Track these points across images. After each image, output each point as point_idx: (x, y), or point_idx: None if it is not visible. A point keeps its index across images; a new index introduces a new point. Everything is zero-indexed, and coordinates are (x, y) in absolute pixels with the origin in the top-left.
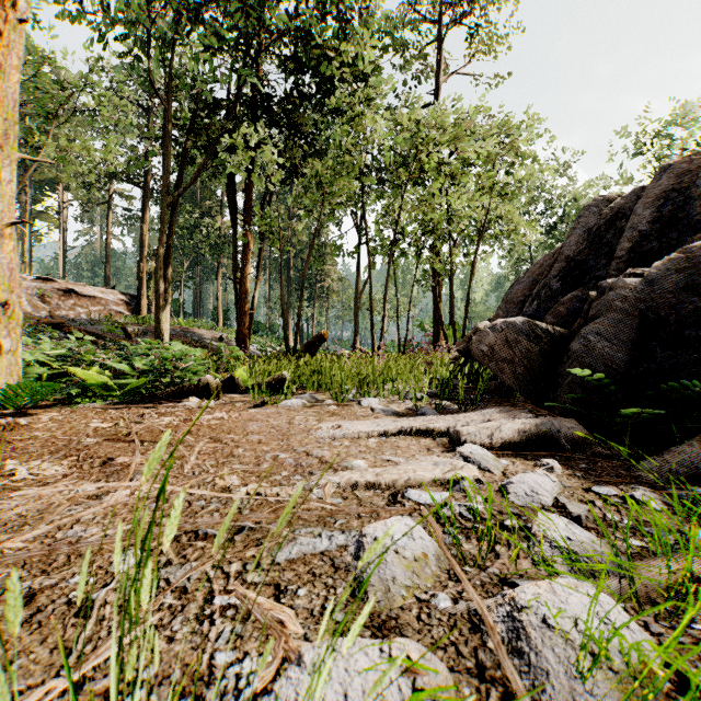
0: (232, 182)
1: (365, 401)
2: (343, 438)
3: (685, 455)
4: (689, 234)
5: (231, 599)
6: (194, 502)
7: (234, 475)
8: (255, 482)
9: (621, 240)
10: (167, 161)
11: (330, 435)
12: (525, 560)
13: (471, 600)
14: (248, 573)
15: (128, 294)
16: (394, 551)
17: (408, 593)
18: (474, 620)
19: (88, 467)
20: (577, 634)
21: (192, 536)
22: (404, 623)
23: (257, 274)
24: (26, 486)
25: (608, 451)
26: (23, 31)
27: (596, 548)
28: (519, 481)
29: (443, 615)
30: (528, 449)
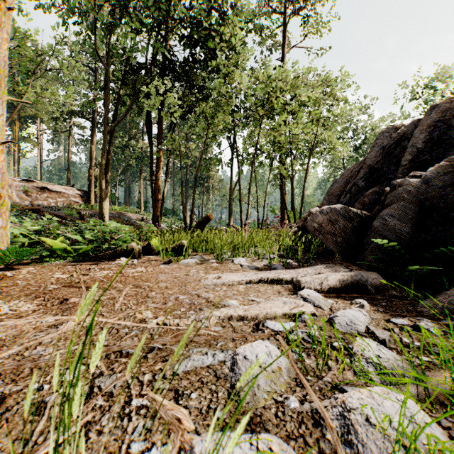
0: (150, 117)
1: (236, 260)
2: (222, 285)
3: (452, 296)
4: (451, 150)
5: (144, 401)
6: (121, 329)
7: (149, 311)
8: (163, 315)
9: (405, 154)
10: (107, 103)
11: (213, 283)
12: (348, 371)
13: (313, 402)
14: (156, 381)
15: (82, 190)
16: (258, 365)
17: (268, 396)
18: (316, 417)
19: (50, 305)
20: (392, 430)
21: (118, 354)
22: (266, 419)
23: (166, 177)
24: (7, 319)
25: (399, 294)
26: (11, 15)
27: (398, 363)
28: (342, 315)
29: (293, 412)
30: (346, 292)
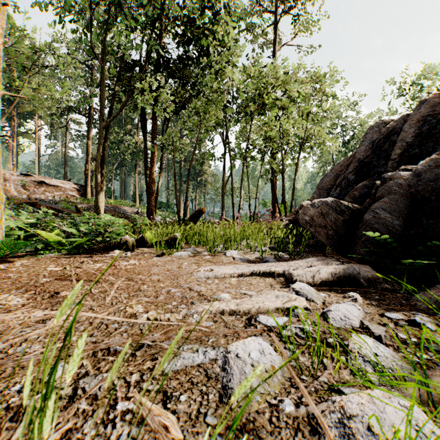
0: (144, 113)
1: (228, 252)
2: (214, 278)
3: None
4: None
5: (130, 404)
6: (110, 325)
7: (140, 305)
8: (154, 310)
9: (394, 148)
10: (102, 99)
11: (205, 276)
12: (345, 370)
13: (309, 405)
14: (144, 382)
15: (79, 184)
16: (251, 365)
17: (261, 398)
18: (312, 422)
19: (40, 299)
20: None
21: (105, 352)
22: (260, 425)
23: (160, 171)
24: None
25: (392, 287)
26: (5, 11)
27: (396, 362)
28: (335, 309)
29: (288, 417)
30: (338, 286)
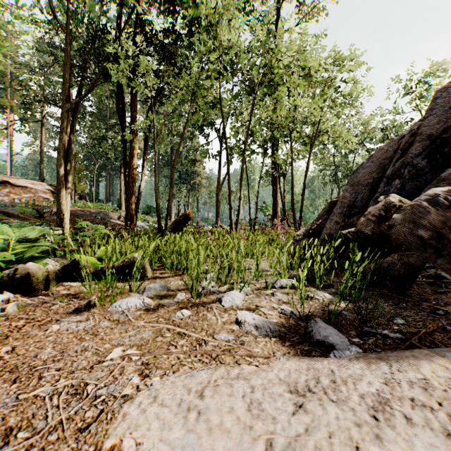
0: (123, 98)
1: (227, 298)
2: None
3: None
4: None
5: None
6: None
7: None
8: None
9: None
10: (65, 75)
11: None
12: None
13: None
14: None
15: (54, 185)
16: None
17: None
18: None
19: None
20: None
21: None
22: None
23: (143, 169)
24: None
25: None
26: None
27: None
28: None
29: None
30: None
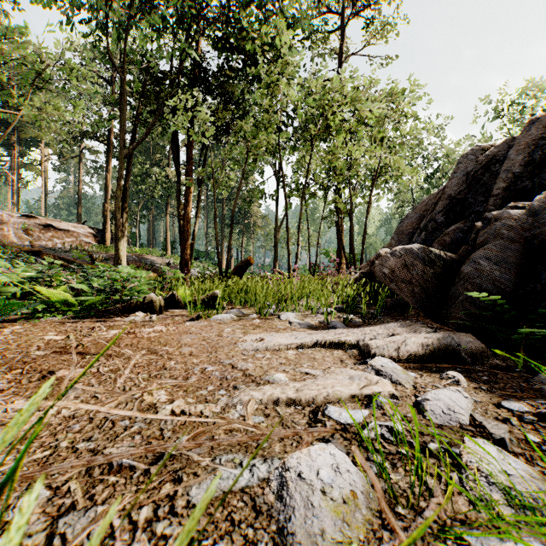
0: (177, 139)
1: (283, 315)
2: (265, 350)
3: None
4: None
5: None
6: (118, 422)
7: (163, 390)
8: (182, 397)
9: (497, 181)
10: (124, 121)
11: (253, 347)
12: (459, 496)
13: None
14: (158, 521)
15: (95, 228)
16: (321, 491)
17: None
18: None
19: (26, 381)
20: None
21: (105, 468)
22: None
23: (197, 212)
24: None
25: (503, 363)
26: None
27: (538, 485)
28: (435, 398)
29: None
30: (431, 361)
